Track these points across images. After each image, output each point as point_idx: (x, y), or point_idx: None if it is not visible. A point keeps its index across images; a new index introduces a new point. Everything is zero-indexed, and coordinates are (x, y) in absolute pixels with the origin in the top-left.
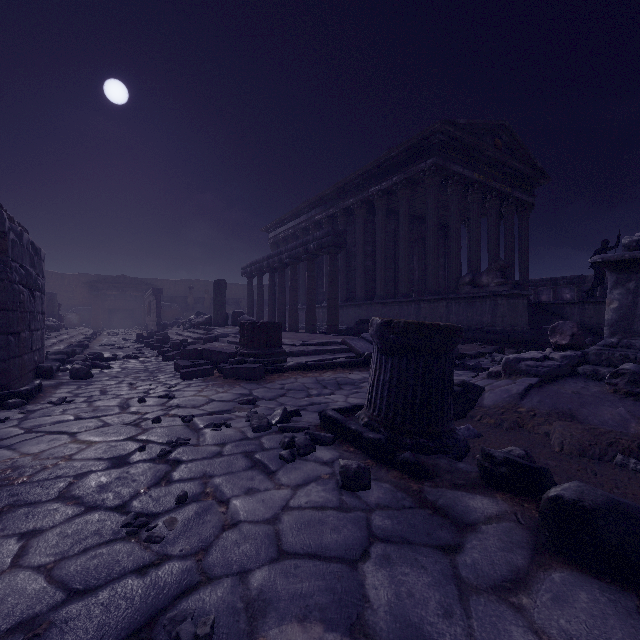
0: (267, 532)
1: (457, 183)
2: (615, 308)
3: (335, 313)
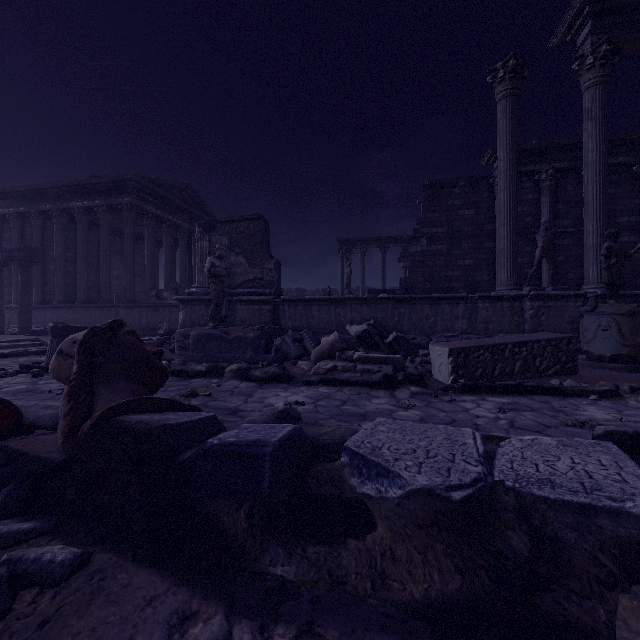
0: (5, 383)
1: (151, 219)
2: (182, 318)
3: (28, 317)
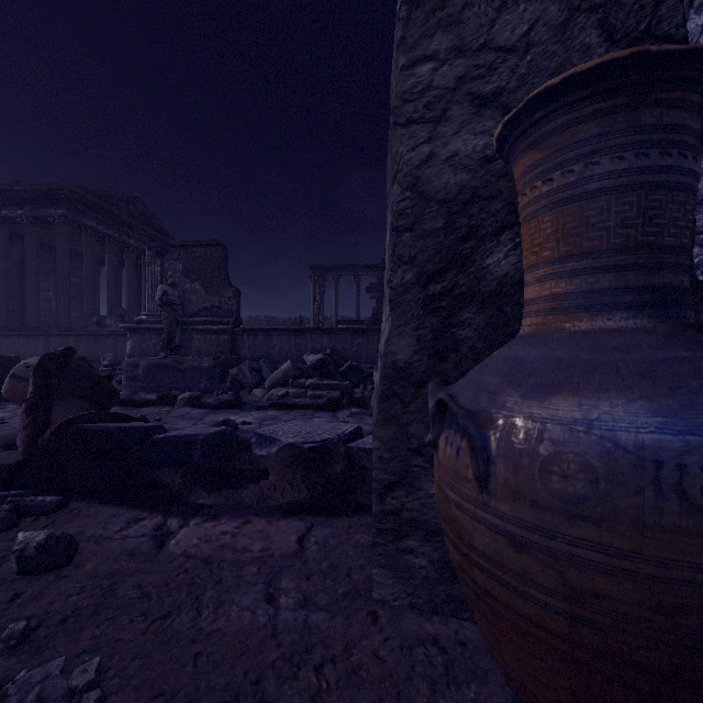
0: None
1: (91, 235)
2: (130, 348)
3: None
